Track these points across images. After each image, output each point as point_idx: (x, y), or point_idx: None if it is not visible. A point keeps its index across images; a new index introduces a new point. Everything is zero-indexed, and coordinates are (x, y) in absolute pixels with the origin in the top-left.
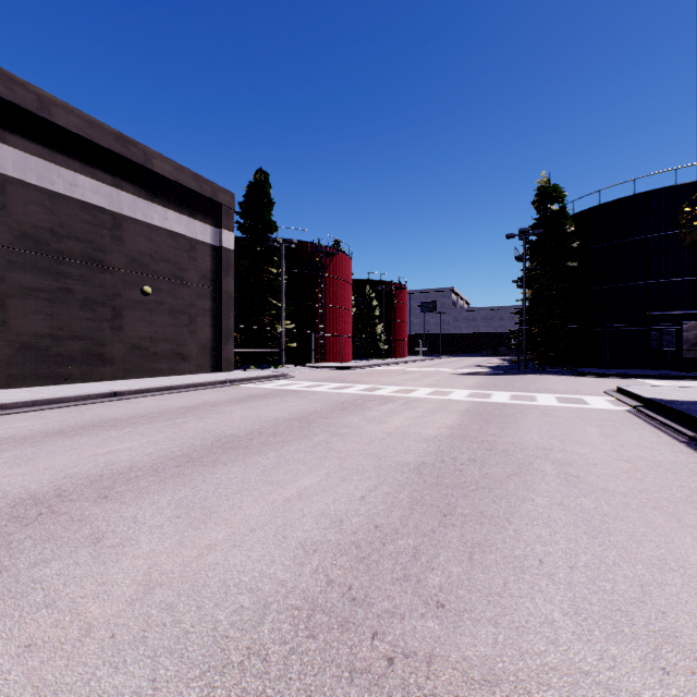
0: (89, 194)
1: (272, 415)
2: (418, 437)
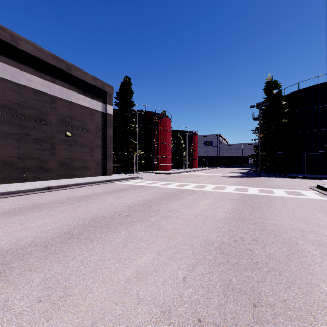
0: (38, 85)
1: (128, 202)
2: (214, 219)
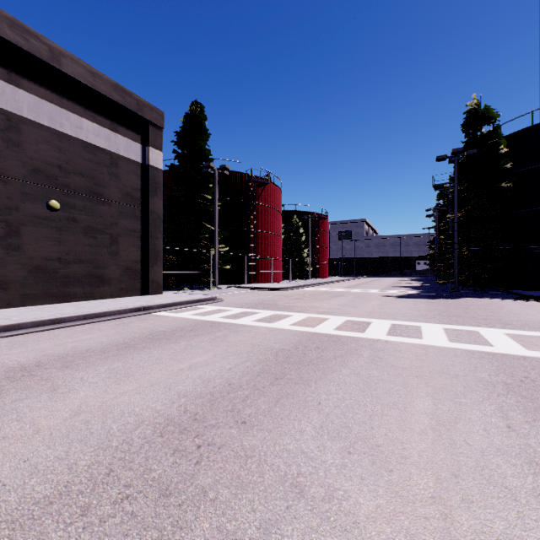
0: None
1: (138, 405)
2: None
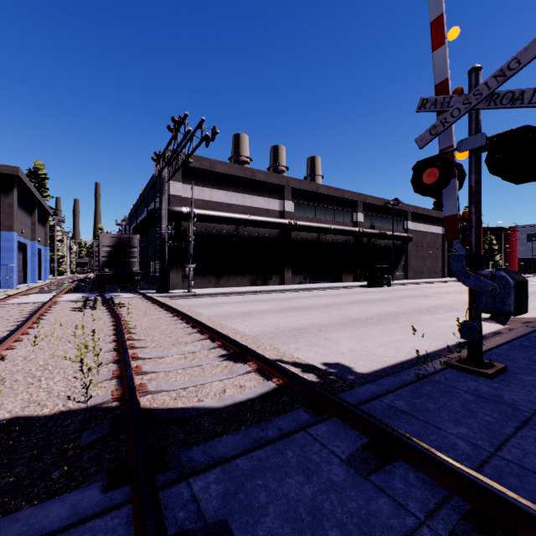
0: (421, 228)
1: None
2: None
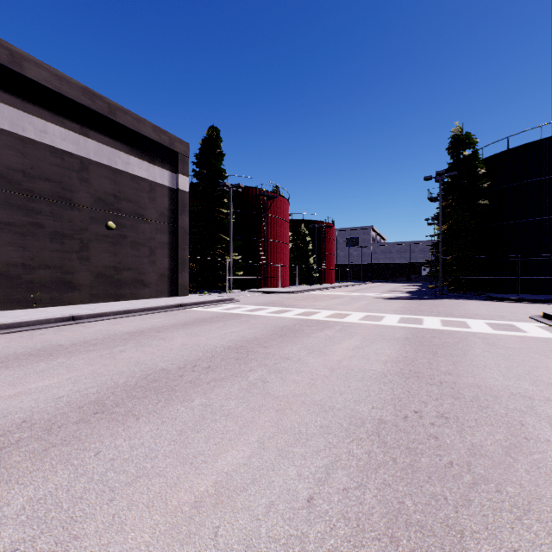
0: (58, 140)
1: (211, 343)
2: (365, 375)
